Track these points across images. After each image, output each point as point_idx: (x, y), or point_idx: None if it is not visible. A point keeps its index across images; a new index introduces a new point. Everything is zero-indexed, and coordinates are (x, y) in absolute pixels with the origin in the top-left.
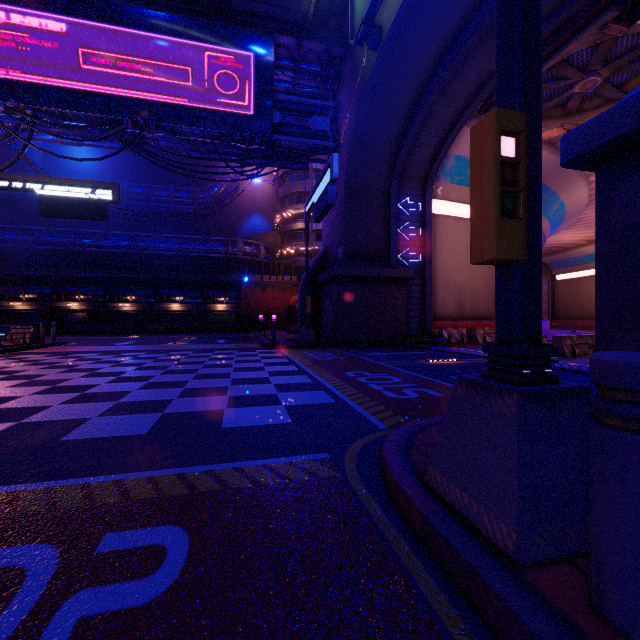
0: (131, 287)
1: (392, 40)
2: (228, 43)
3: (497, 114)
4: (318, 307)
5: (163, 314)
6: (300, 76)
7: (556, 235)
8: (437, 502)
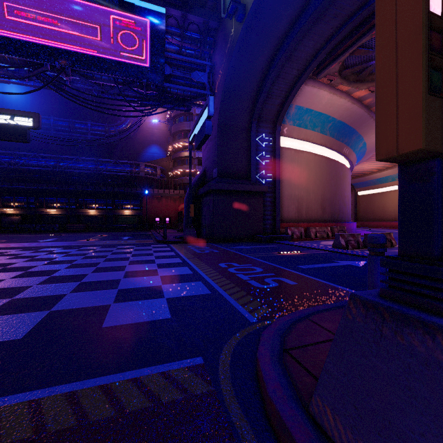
0: (57, 197)
1: (253, 15)
2: (129, 10)
3: None
4: (199, 212)
5: (82, 217)
6: (185, 41)
7: (359, 165)
8: None
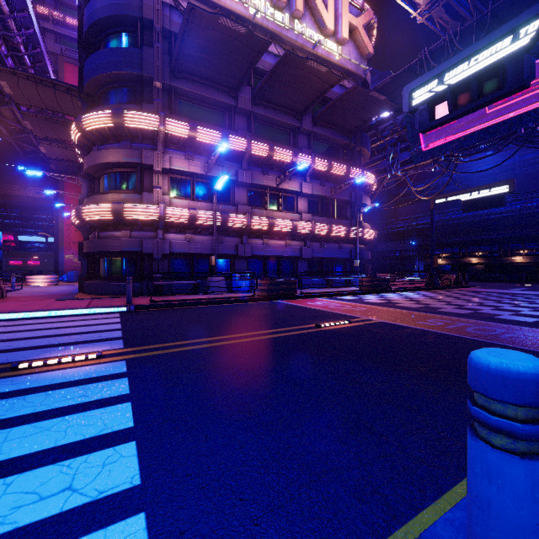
0: (523, 242)
1: None
2: None
3: None
4: None
5: None
6: None
7: None
8: None
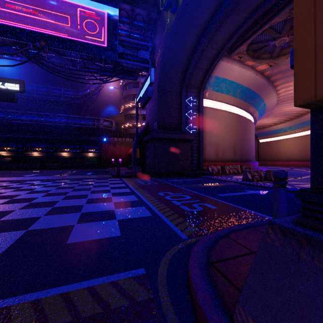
0: (38, 143)
1: (183, 8)
2: (91, 4)
3: None
4: (143, 155)
5: (57, 158)
6: (133, 28)
7: (260, 120)
8: None
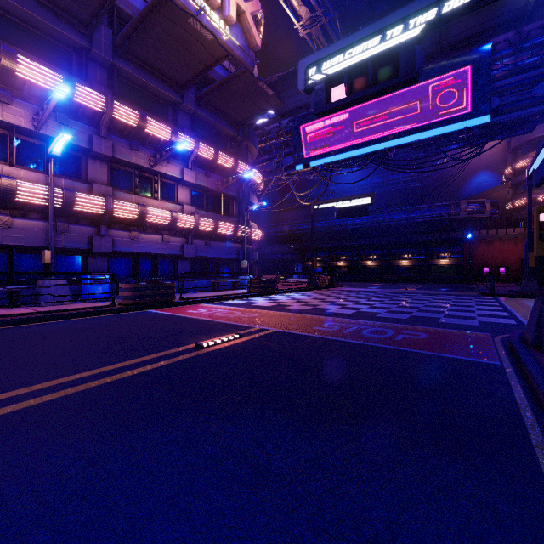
0: (373, 249)
1: None
2: (448, 70)
3: (537, 208)
4: None
5: (395, 268)
6: (522, 55)
7: None
8: (520, 339)
